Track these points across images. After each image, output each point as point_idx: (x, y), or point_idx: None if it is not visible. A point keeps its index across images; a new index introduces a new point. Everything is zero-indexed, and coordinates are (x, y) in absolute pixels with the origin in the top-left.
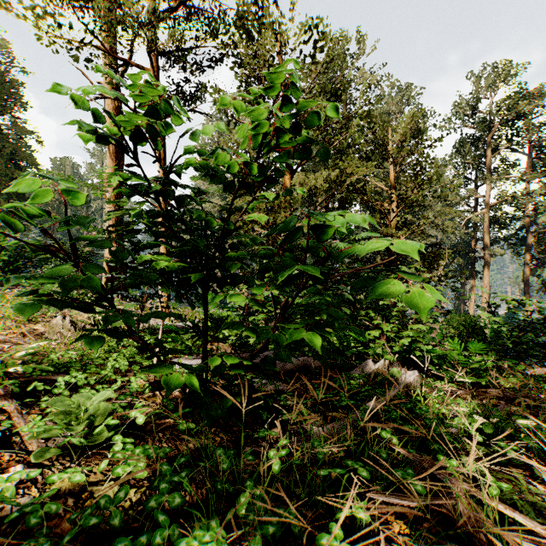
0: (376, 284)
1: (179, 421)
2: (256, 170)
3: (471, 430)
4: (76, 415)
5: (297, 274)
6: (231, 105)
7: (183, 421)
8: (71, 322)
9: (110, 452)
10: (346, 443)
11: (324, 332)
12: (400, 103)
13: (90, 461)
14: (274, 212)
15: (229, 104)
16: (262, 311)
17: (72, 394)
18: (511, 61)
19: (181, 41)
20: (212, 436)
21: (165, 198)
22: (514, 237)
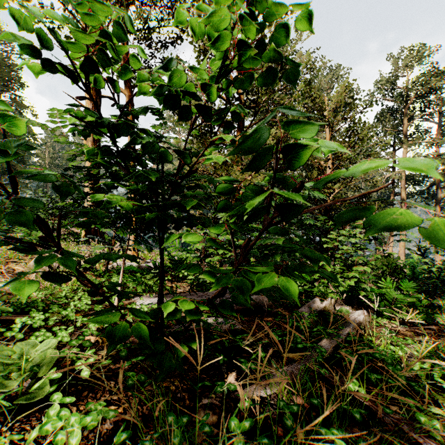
0: (374, 217)
1: (129, 373)
2: (213, 92)
3: (435, 377)
4: (17, 366)
5: (264, 207)
6: (185, 19)
7: (134, 373)
8: None
9: (45, 415)
10: (314, 400)
11: (298, 279)
12: (331, 81)
13: (26, 422)
14: (227, 166)
15: (183, 17)
16: (217, 254)
17: (32, 334)
18: (424, 45)
19: (146, 18)
20: (167, 384)
21: (117, 133)
22: (426, 192)
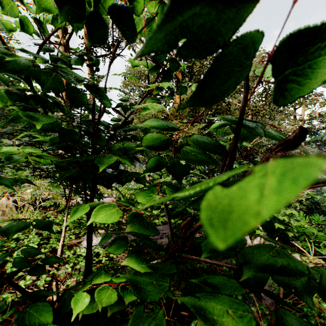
0: None
1: None
2: None
3: None
4: None
5: None
6: None
7: None
8: (14, 202)
9: None
10: None
11: None
12: None
13: None
14: (168, 119)
15: None
16: None
17: None
18: None
19: None
20: None
21: None
22: (320, 140)
